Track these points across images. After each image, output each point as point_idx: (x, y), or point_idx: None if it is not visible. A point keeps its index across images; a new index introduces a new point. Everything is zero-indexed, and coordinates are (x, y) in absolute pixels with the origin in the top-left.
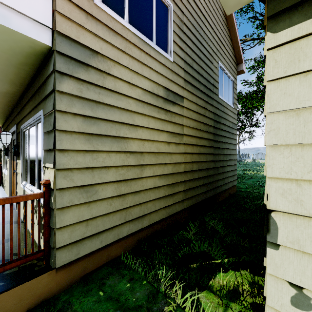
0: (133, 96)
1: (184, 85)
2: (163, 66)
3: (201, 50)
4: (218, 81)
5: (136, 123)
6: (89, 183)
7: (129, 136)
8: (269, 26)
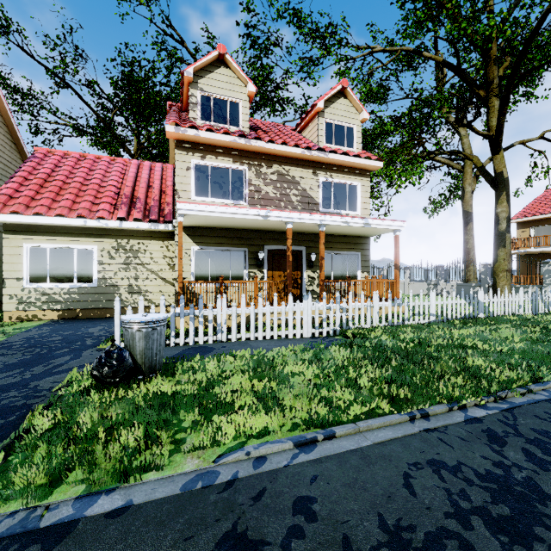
0: None
1: None
2: None
3: None
4: None
5: None
6: None
7: None
8: (4, 232)
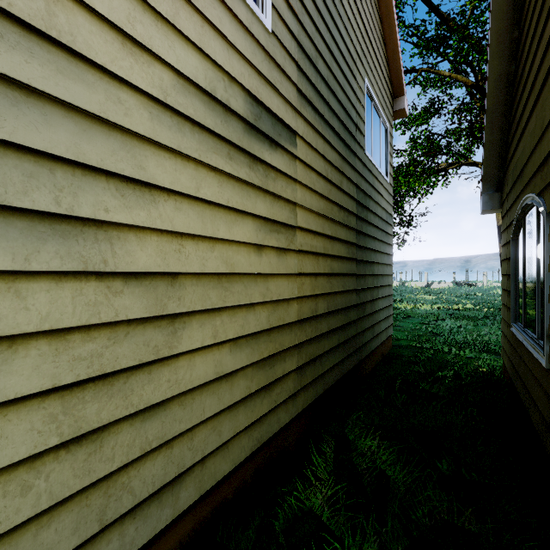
0: (140, 83)
1: (298, 103)
2: (244, 30)
3: (333, 36)
4: (364, 120)
5: (152, 178)
6: None
7: (123, 220)
8: None
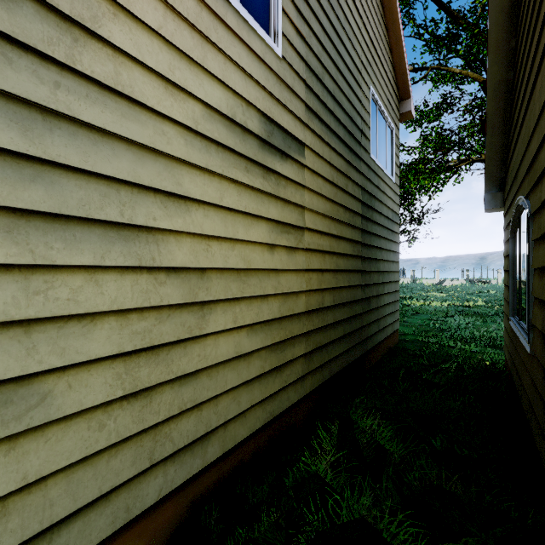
0: (178, 117)
1: (306, 117)
2: (259, 60)
3: (339, 51)
4: (369, 125)
5: (187, 192)
6: (14, 374)
7: (166, 226)
8: None
